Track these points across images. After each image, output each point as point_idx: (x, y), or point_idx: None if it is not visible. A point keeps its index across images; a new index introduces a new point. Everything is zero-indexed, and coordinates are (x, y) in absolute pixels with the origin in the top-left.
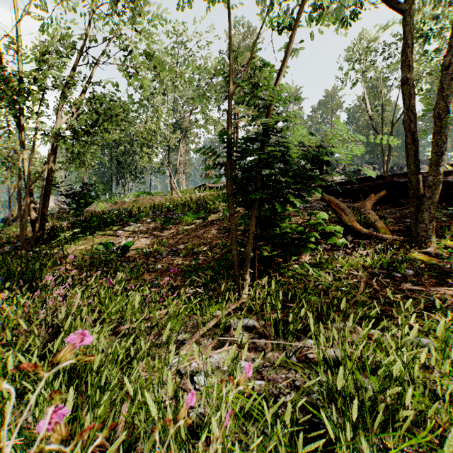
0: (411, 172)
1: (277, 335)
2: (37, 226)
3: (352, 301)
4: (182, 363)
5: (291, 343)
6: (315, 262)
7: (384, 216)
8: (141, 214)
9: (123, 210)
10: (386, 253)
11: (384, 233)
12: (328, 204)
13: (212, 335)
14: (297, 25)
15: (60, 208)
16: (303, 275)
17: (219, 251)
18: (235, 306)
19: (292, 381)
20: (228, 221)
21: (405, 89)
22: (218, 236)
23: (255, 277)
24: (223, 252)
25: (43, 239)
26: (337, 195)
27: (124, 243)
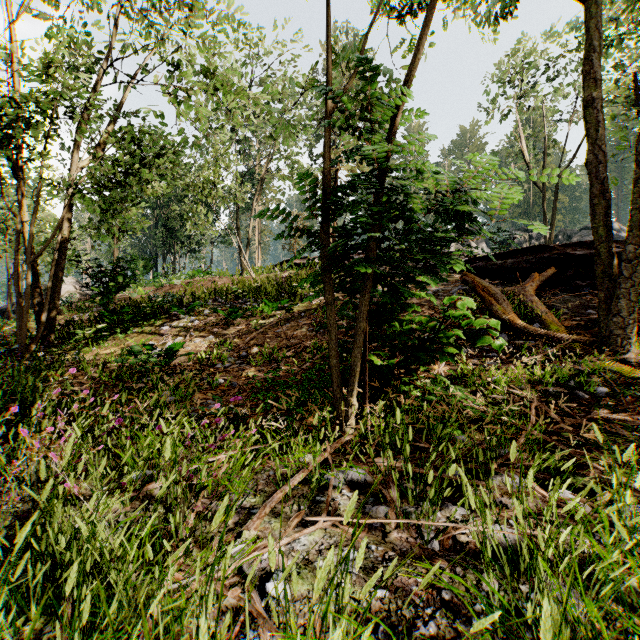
0: (599, 239)
1: (404, 499)
2: (44, 320)
3: (521, 439)
4: (246, 555)
5: (432, 523)
6: (455, 374)
7: (554, 305)
8: (197, 302)
9: (170, 297)
10: (562, 360)
11: (557, 331)
12: (472, 288)
13: (298, 501)
14: (434, 0)
15: (82, 294)
16: (438, 396)
17: (309, 357)
18: (335, 447)
19: (436, 590)
20: (322, 312)
21: (589, 114)
22: (308, 335)
23: (365, 400)
24: (315, 359)
25: (53, 339)
26: (482, 275)
27: (170, 346)
